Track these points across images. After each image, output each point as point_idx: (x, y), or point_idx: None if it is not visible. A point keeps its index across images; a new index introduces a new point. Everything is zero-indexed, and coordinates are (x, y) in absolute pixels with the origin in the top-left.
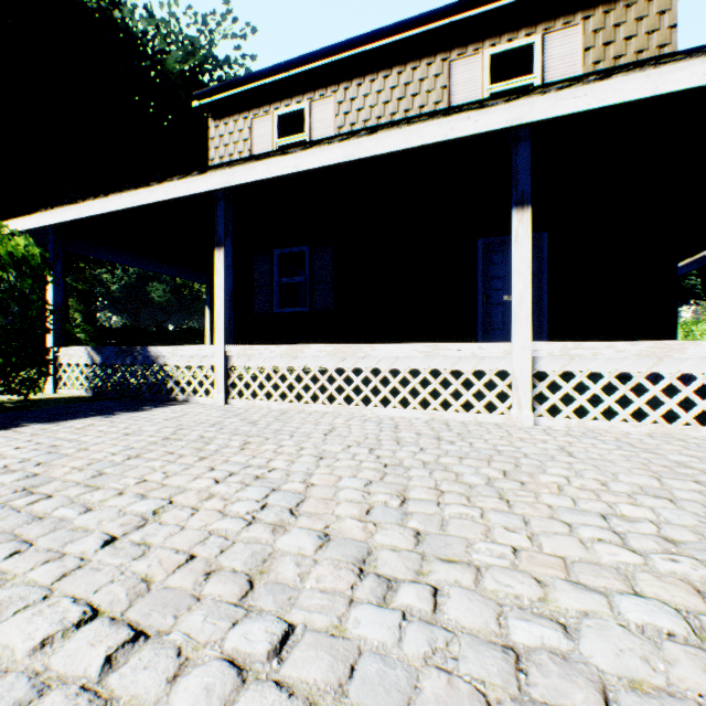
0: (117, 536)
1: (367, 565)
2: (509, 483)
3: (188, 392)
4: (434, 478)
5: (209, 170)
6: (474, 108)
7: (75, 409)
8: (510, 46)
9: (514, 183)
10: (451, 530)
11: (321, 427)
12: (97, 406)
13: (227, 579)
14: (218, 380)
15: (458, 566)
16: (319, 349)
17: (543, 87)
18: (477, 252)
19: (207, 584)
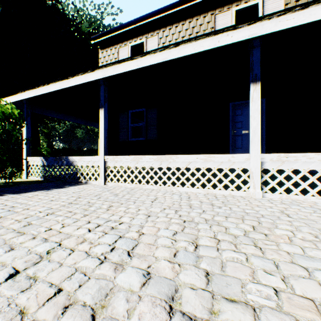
0: (19, 271)
1: (175, 303)
2: (258, 235)
3: (87, 178)
4: (212, 230)
5: (95, 69)
6: (231, 29)
7: (32, 187)
8: (246, 5)
9: (251, 70)
10: (229, 271)
11: (150, 197)
12: (43, 185)
13: (77, 314)
14: (101, 172)
15: (239, 306)
16: (149, 157)
17: (269, 15)
18: (228, 109)
19: (62, 318)
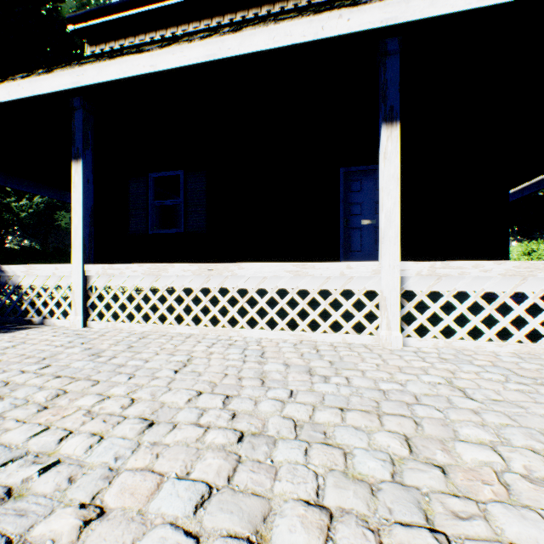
0: None
1: None
2: (426, 474)
3: (44, 313)
4: (312, 468)
5: (55, 68)
6: (347, 5)
7: None
8: None
9: (383, 98)
10: None
11: (176, 358)
12: None
13: None
14: (76, 301)
15: None
16: (183, 268)
17: None
18: (338, 179)
19: None
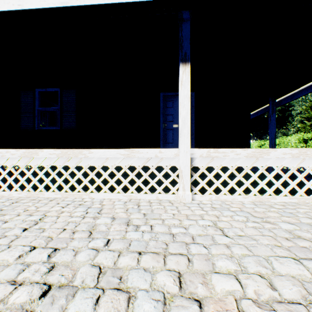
0: None
1: None
2: (187, 311)
3: None
4: None
5: None
6: None
7: None
8: None
9: (181, 47)
10: None
11: (31, 218)
12: None
13: None
14: None
15: None
16: (50, 152)
17: None
18: (160, 99)
19: None
